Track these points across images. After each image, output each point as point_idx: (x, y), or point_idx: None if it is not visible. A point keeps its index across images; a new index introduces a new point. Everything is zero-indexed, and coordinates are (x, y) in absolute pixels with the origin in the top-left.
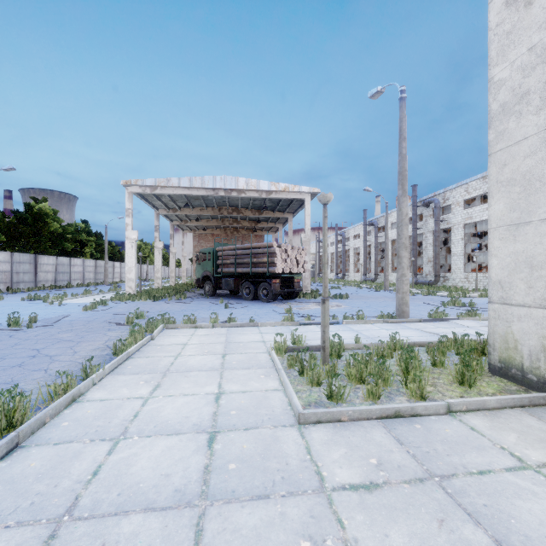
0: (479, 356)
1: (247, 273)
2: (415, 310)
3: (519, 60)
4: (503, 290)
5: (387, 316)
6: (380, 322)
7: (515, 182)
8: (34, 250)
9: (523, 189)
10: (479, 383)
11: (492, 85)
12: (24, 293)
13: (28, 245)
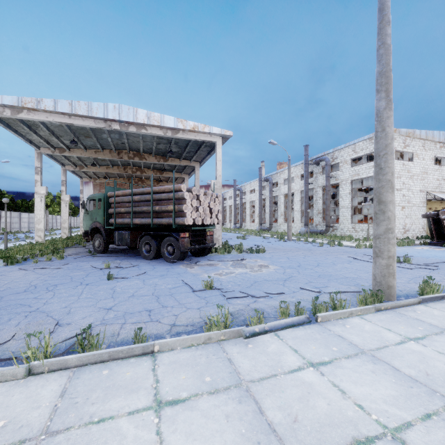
0: None
1: (148, 224)
2: (363, 272)
3: None
4: None
5: (374, 298)
6: (371, 311)
7: None
8: None
9: None
10: None
11: None
12: None
13: None
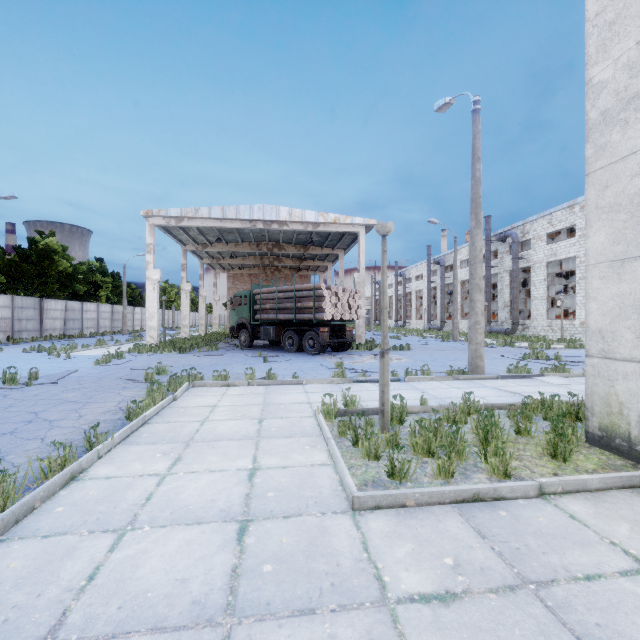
0: (573, 422)
1: (290, 320)
2: (490, 365)
3: (624, 57)
4: (605, 341)
5: (458, 372)
6: (450, 379)
7: (620, 207)
8: (39, 293)
9: (630, 216)
10: (576, 456)
11: (590, 89)
12: (27, 343)
13: (32, 287)
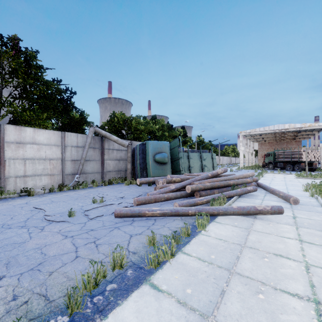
0: None
1: (289, 161)
2: None
3: None
4: None
5: None
6: None
7: None
8: None
9: None
10: None
11: None
12: None
13: None
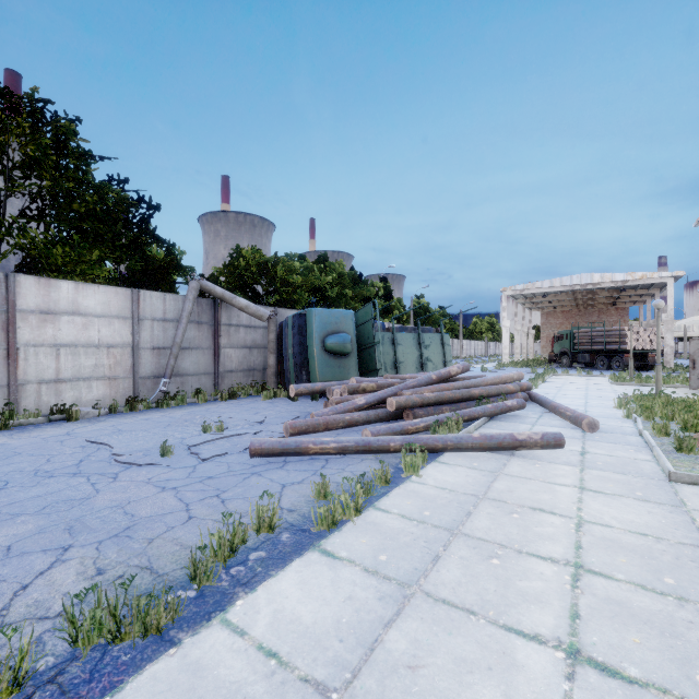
0: None
1: (602, 350)
2: None
3: None
4: None
5: None
6: None
7: None
8: None
9: None
10: None
11: None
12: None
13: None
